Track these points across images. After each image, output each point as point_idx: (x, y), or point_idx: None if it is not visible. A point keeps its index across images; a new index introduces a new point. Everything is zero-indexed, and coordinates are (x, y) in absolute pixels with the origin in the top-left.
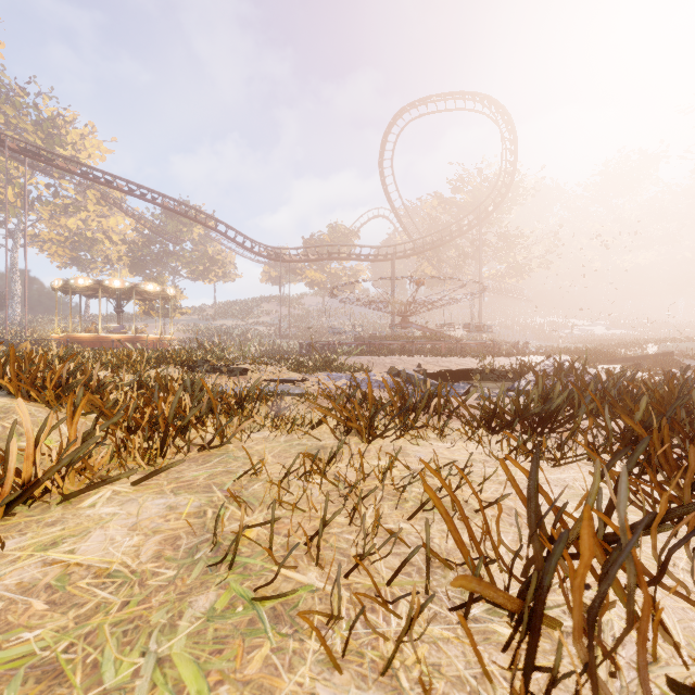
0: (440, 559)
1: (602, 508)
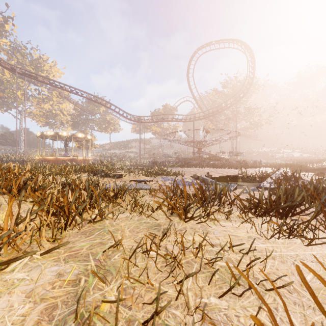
0: None
1: None
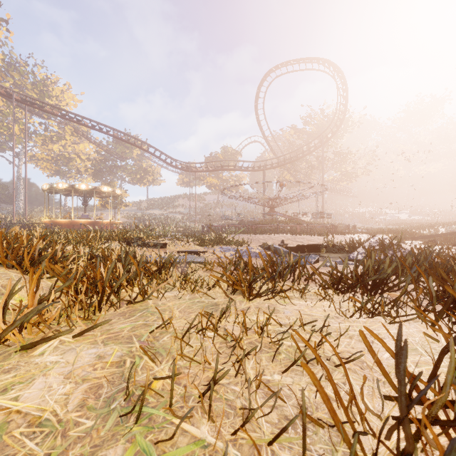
0: (313, 420)
1: (455, 380)
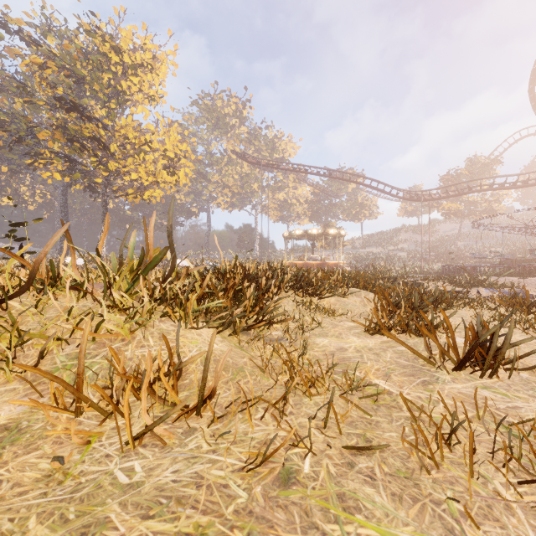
0: None
1: None
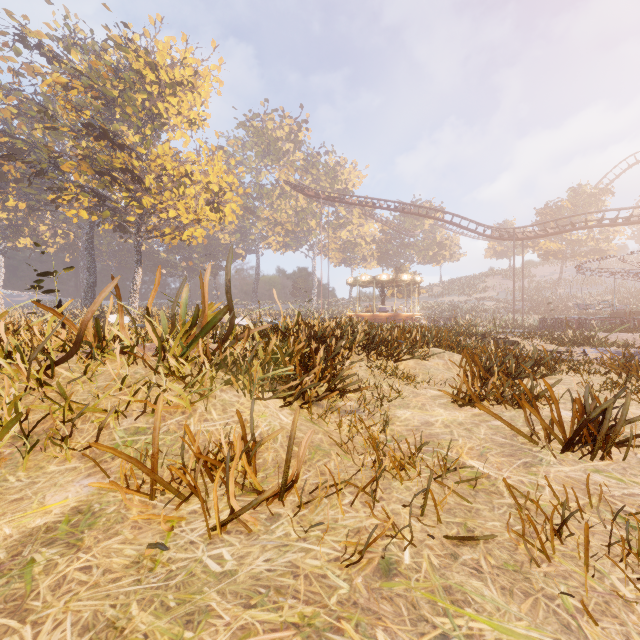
0: None
1: None
